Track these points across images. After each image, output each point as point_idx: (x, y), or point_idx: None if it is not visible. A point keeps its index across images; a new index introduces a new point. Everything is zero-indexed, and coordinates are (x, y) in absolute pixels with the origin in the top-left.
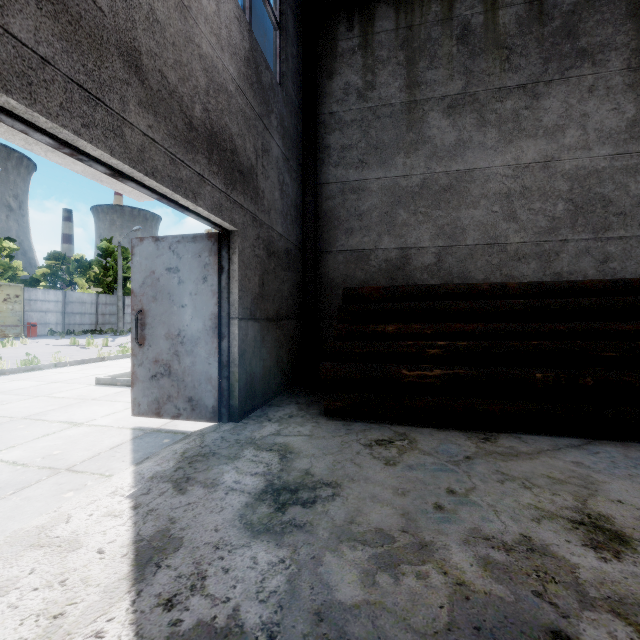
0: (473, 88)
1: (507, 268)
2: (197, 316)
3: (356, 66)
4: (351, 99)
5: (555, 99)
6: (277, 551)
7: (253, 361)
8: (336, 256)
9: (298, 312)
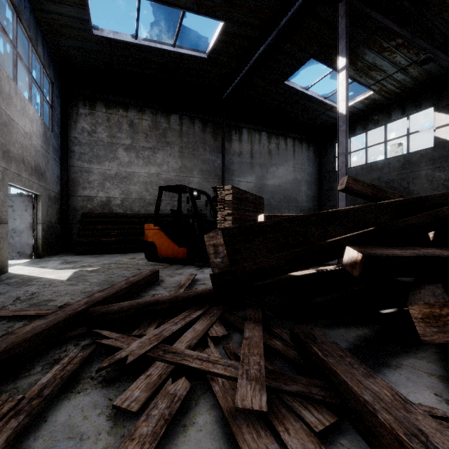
0: (135, 144)
1: (146, 207)
2: (22, 223)
3: (87, 121)
4: (85, 134)
5: (160, 155)
6: (71, 265)
7: (45, 239)
8: (78, 198)
9: (59, 221)
